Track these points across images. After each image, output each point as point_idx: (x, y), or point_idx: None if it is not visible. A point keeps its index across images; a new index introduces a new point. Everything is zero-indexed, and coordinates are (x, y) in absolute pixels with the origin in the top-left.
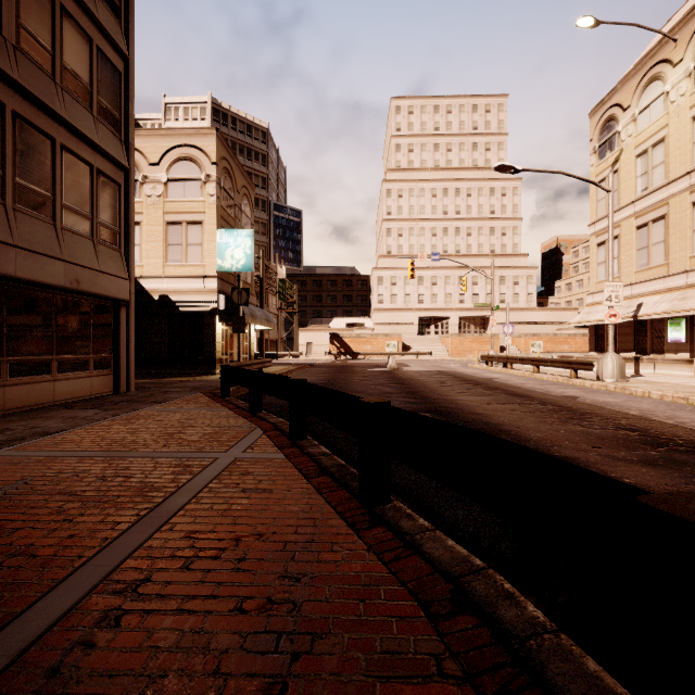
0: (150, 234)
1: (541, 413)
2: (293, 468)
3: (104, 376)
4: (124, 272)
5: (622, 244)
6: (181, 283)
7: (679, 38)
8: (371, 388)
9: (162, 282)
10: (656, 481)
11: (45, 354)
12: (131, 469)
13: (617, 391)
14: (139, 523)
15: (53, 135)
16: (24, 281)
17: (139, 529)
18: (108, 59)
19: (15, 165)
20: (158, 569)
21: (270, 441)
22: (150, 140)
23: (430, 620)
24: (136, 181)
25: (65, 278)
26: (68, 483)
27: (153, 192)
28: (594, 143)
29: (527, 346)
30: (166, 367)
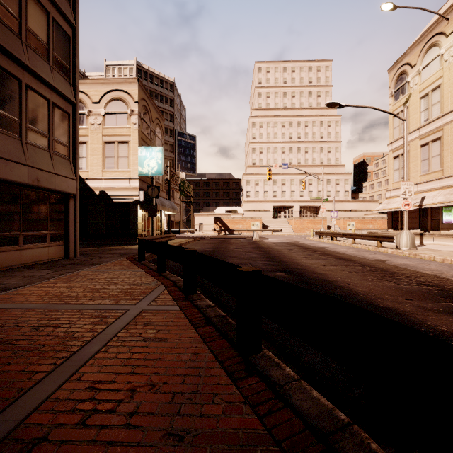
0: (93, 149)
1: (362, 272)
2: (185, 319)
3: (58, 246)
4: (72, 174)
5: (411, 157)
6: (114, 183)
7: (450, 17)
8: (243, 254)
9: (101, 182)
10: None
11: (14, 231)
12: (61, 320)
13: (411, 256)
14: (53, 373)
15: (20, 77)
16: None
17: (52, 379)
18: (60, 26)
19: None
20: (57, 425)
21: (170, 295)
22: (93, 86)
23: None
24: (83, 114)
25: (28, 178)
26: (8, 333)
27: (95, 122)
28: (391, 90)
29: (345, 226)
30: (104, 240)
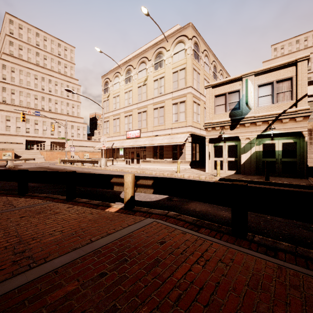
0: None
1: None
2: None
3: None
4: None
5: (110, 123)
6: None
7: (122, 68)
8: None
9: None
10: None
11: None
12: None
13: (104, 169)
14: None
15: None
16: None
17: None
18: None
19: None
20: None
21: None
22: None
23: (41, 199)
24: None
25: None
26: None
27: None
28: (103, 87)
29: (82, 156)
30: None
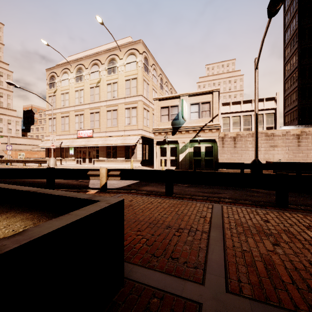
0: None
1: None
2: None
3: None
4: None
5: (57, 121)
6: None
7: (72, 65)
8: None
9: None
10: (56, 180)
11: None
12: None
13: None
14: None
15: None
16: None
17: None
18: None
19: None
20: None
21: None
22: None
23: None
24: None
25: None
26: None
27: None
28: (48, 81)
29: (16, 155)
30: None
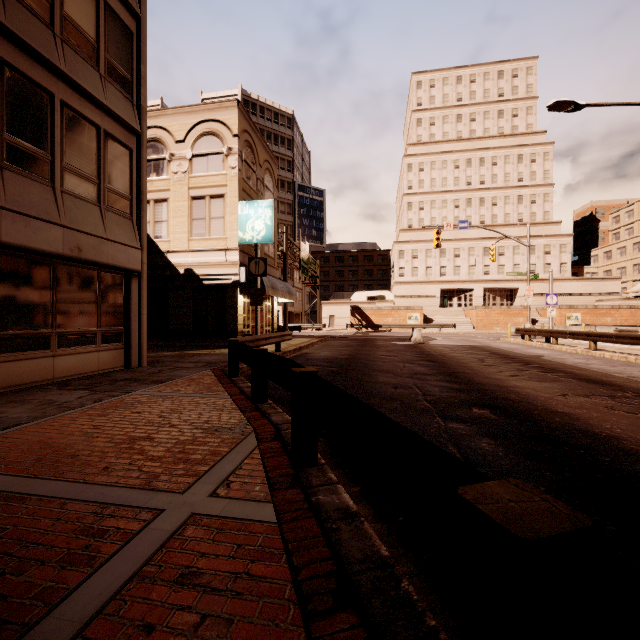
0: (176, 209)
1: None
2: (283, 564)
3: (114, 350)
4: (135, 240)
5: None
6: (205, 257)
7: None
8: (400, 366)
9: (187, 256)
10: None
11: (42, 327)
12: (5, 536)
13: None
14: None
15: (52, 90)
16: (12, 247)
17: None
18: (117, 16)
19: (3, 119)
20: None
21: (262, 466)
22: (176, 119)
23: None
24: (164, 160)
25: (64, 245)
26: None
27: (179, 169)
28: None
29: (562, 319)
30: (191, 339)
